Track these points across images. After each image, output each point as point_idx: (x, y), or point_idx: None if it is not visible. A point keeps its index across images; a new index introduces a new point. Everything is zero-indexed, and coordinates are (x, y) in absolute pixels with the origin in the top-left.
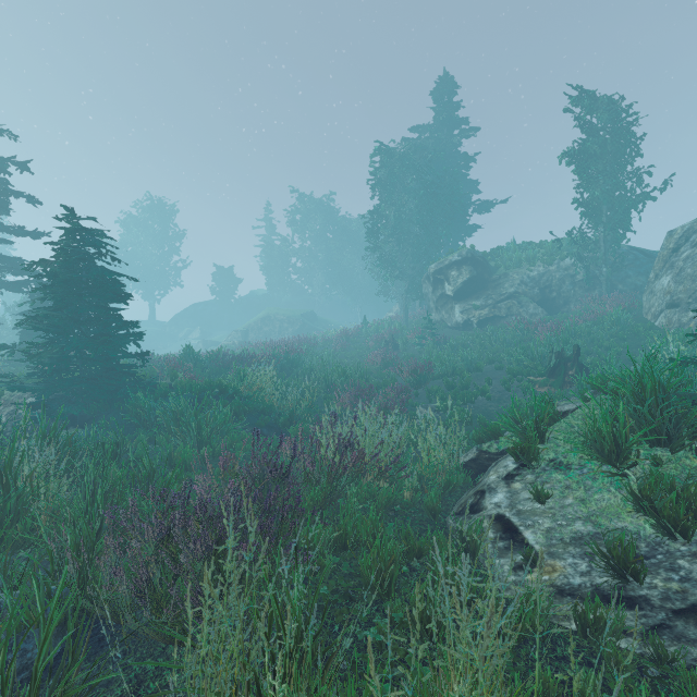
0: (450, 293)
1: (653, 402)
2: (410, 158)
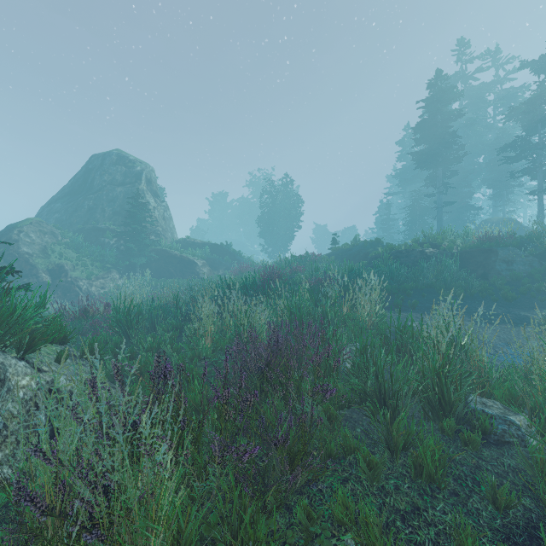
0: None
1: None
2: None
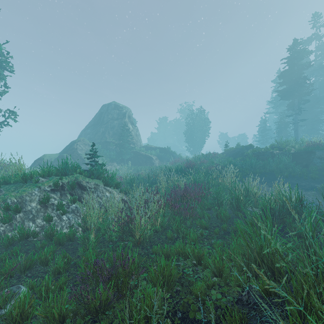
0: None
1: (91, 172)
2: None
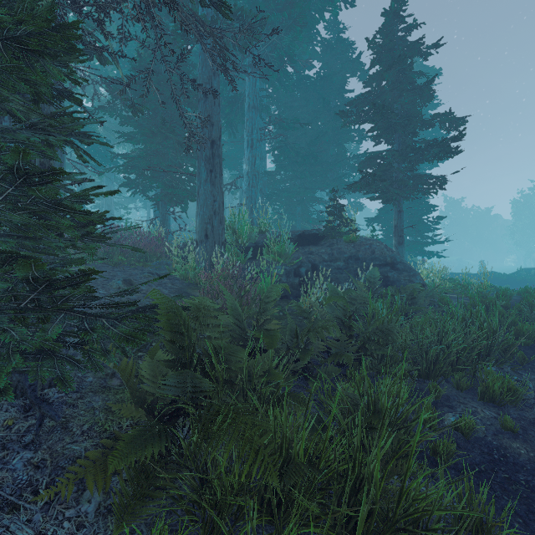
0: None
1: None
2: (527, 204)
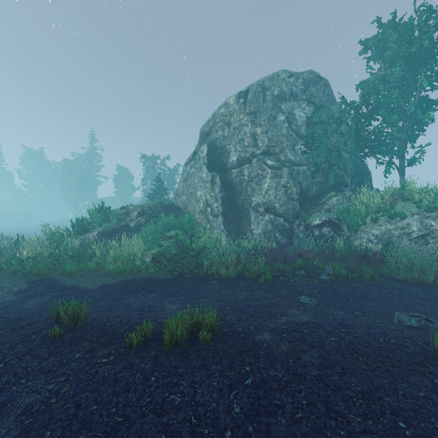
0: (84, 212)
1: None
2: (75, 163)
